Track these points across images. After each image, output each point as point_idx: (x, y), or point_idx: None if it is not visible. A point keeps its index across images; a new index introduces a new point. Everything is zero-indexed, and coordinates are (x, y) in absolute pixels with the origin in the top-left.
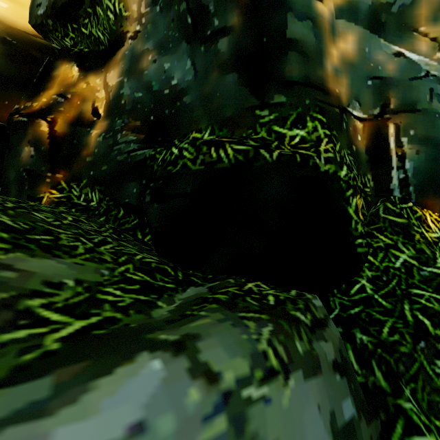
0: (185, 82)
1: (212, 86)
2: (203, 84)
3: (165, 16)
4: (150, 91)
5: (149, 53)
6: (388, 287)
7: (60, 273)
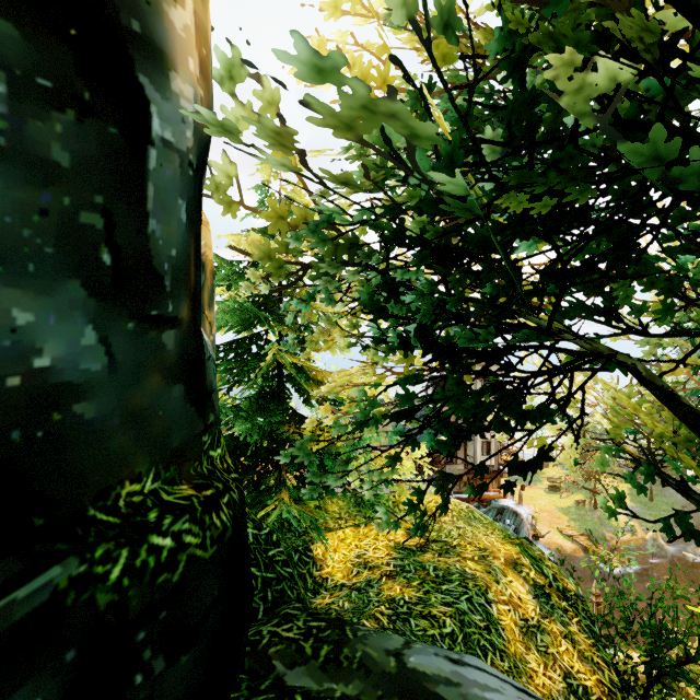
0: (83, 373)
1: (151, 397)
2: (131, 388)
3: (13, 180)
4: None
5: None
6: (261, 562)
7: None
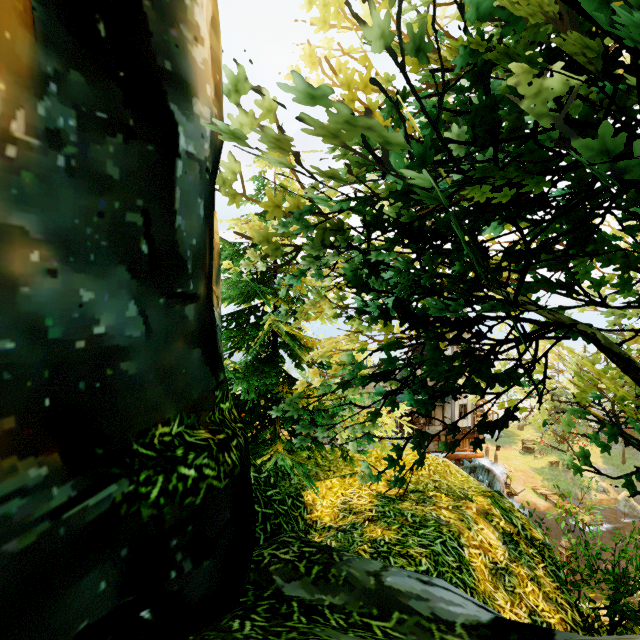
0: (127, 338)
1: (177, 358)
2: (162, 351)
3: (80, 191)
4: (42, 338)
5: (31, 243)
6: (261, 500)
7: (351, 638)
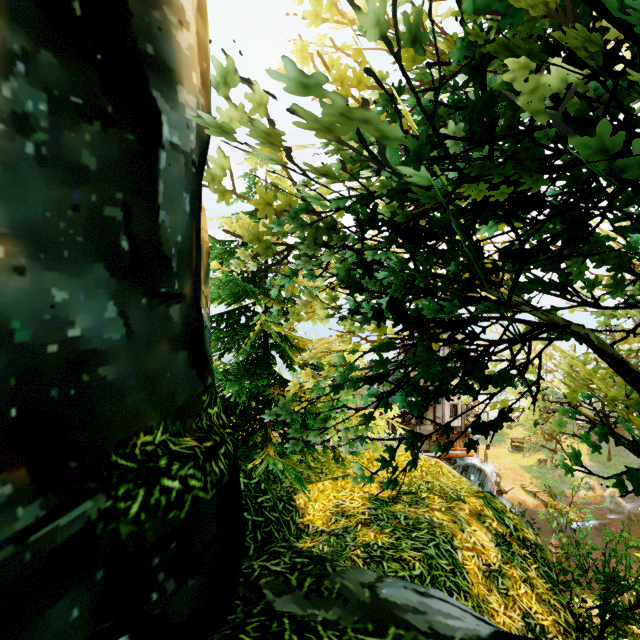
0: (106, 341)
1: (161, 362)
2: (144, 354)
3: (52, 182)
4: (7, 342)
5: None
6: (251, 507)
7: None
